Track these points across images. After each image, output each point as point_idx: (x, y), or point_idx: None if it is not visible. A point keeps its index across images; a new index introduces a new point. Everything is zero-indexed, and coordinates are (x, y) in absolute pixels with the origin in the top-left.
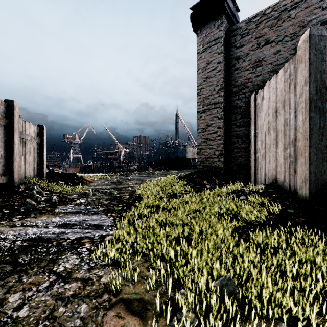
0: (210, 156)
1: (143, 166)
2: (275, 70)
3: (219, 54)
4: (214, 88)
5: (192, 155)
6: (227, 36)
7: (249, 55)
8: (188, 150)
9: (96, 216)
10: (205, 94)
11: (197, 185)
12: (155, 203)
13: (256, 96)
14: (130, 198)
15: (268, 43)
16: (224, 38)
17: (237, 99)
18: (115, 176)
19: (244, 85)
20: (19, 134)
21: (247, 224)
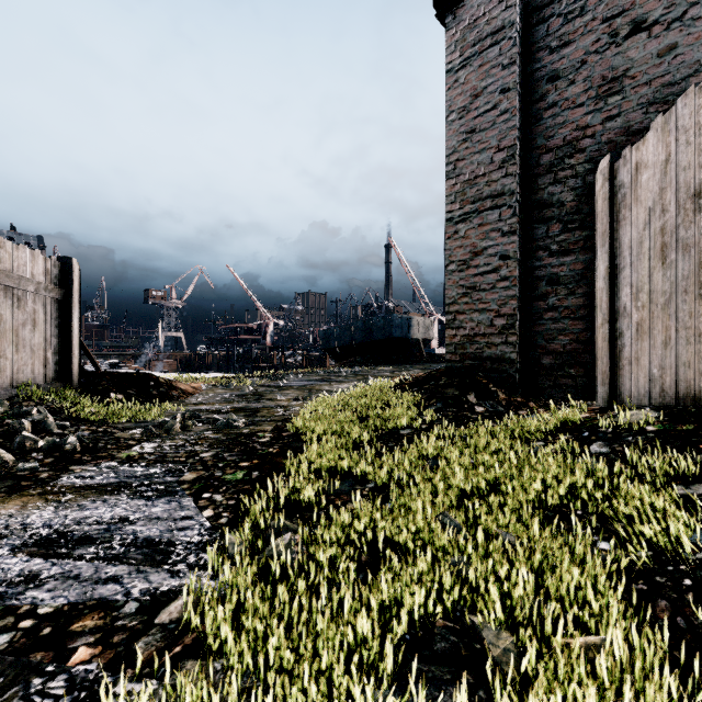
0: (480, 330)
1: (315, 358)
2: (661, 98)
3: (506, 69)
4: (491, 156)
5: (425, 331)
6: (524, 22)
7: (585, 66)
8: (414, 321)
9: (164, 505)
10: (466, 173)
11: (451, 407)
12: (340, 463)
13: (613, 166)
14: (274, 441)
15: (641, 29)
16: (517, 27)
17: (552, 183)
18: (251, 378)
19: (573, 146)
20: (1, 275)
21: (655, 555)
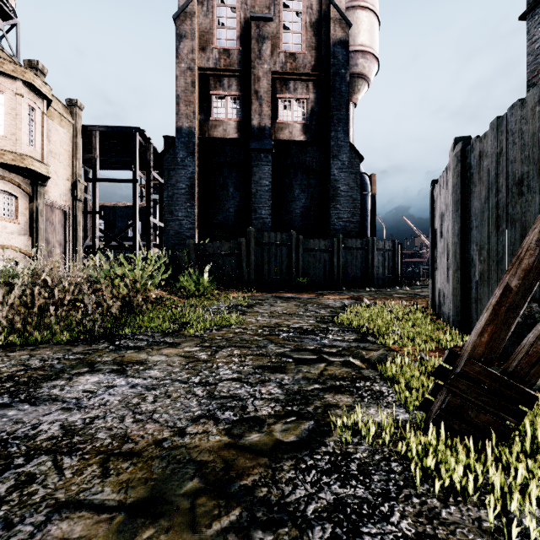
0: None
1: None
2: None
3: None
4: None
5: None
6: None
7: None
8: None
9: None
10: None
11: None
12: None
13: None
14: None
15: None
16: None
17: None
18: None
19: None
20: None
21: None
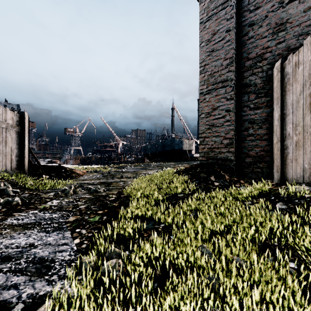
0: (216, 145)
1: (140, 158)
2: (305, 32)
3: (229, 21)
4: (221, 62)
5: (189, 146)
6: None
7: (267, 18)
8: (184, 142)
9: (54, 236)
10: (209, 71)
11: (202, 182)
12: (147, 213)
13: (282, 65)
14: (116, 199)
15: None
16: (234, 0)
17: (251, 75)
18: (110, 168)
19: (261, 57)
20: None
21: None
